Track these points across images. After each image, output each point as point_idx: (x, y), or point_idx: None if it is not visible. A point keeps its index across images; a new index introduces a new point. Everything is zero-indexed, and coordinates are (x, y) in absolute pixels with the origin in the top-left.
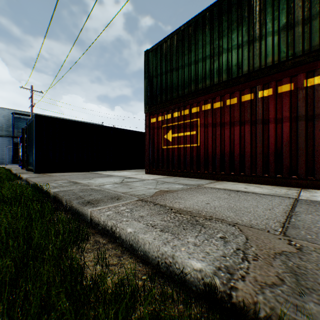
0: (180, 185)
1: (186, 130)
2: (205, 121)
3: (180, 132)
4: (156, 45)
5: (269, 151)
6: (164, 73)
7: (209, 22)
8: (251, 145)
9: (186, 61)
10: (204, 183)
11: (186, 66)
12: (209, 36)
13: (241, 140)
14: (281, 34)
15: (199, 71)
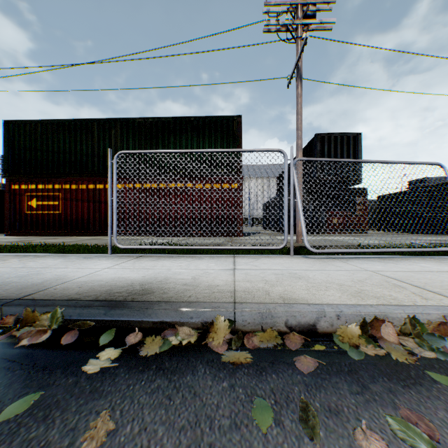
0: (40, 239)
1: (51, 200)
2: (66, 196)
3: (45, 201)
4: (20, 121)
5: (102, 218)
6: (29, 149)
7: (69, 129)
8: (94, 214)
9: (50, 148)
10: (61, 237)
11: (50, 152)
12: (69, 139)
13: (89, 211)
14: (107, 159)
15: (62, 160)
